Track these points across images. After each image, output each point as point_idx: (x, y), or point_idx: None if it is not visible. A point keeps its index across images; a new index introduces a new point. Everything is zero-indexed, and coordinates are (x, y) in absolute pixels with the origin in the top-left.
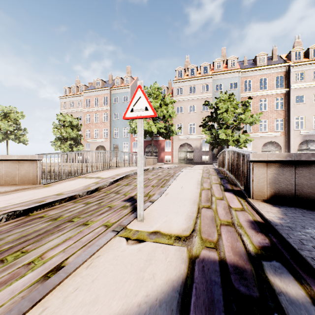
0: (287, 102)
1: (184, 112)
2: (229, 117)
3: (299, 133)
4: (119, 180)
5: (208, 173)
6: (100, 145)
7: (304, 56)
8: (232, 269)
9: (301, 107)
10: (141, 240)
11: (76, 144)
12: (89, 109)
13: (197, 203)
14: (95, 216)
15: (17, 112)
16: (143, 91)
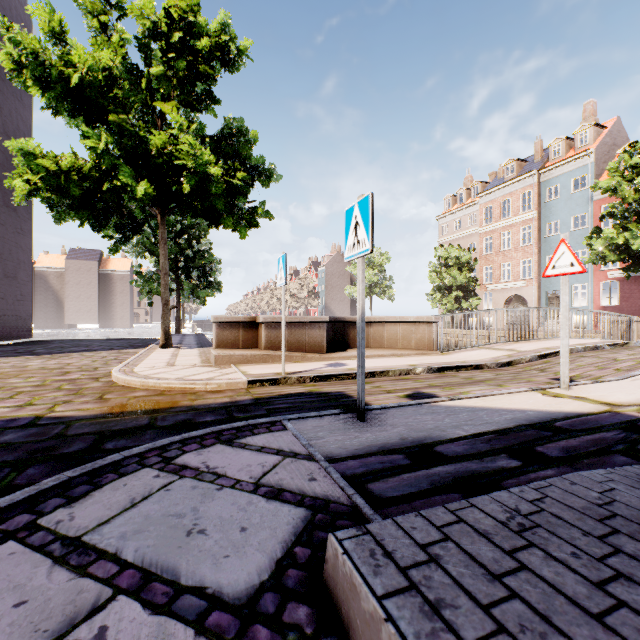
0: None
1: None
2: None
3: None
4: (549, 356)
5: None
6: (514, 296)
7: None
8: None
9: None
10: (558, 397)
11: (466, 297)
12: (491, 226)
13: None
14: (508, 383)
15: (382, 254)
16: (567, 246)
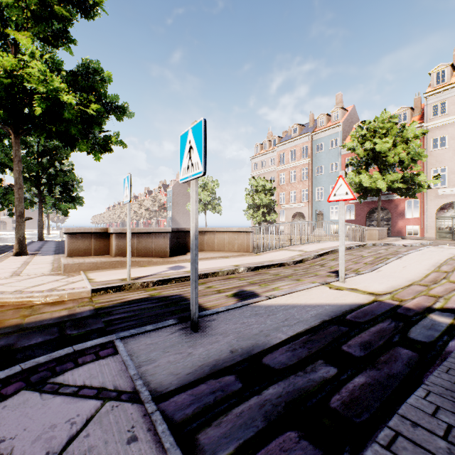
0: None
1: (451, 145)
2: None
3: None
4: (324, 254)
5: None
6: (297, 212)
7: None
8: (402, 308)
9: None
10: (340, 290)
11: (269, 212)
12: (284, 166)
13: (413, 281)
14: (303, 278)
15: (213, 181)
16: (344, 180)
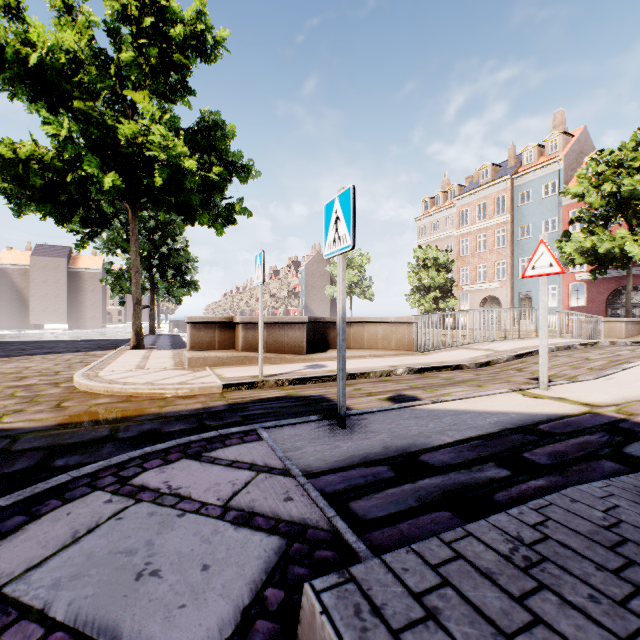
0: None
1: None
2: None
3: None
4: (525, 356)
5: None
6: (489, 296)
7: None
8: (629, 422)
9: None
10: (539, 398)
11: (443, 297)
12: (467, 228)
13: None
14: (488, 384)
15: (362, 255)
16: (546, 246)
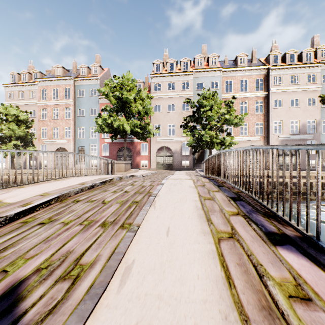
0: (266, 106)
1: (163, 111)
2: (213, 116)
3: (278, 138)
4: (39, 208)
5: (204, 186)
6: (61, 148)
7: (281, 61)
8: None
9: (280, 111)
10: None
11: (26, 146)
12: (46, 102)
13: None
14: None
15: None
16: None
